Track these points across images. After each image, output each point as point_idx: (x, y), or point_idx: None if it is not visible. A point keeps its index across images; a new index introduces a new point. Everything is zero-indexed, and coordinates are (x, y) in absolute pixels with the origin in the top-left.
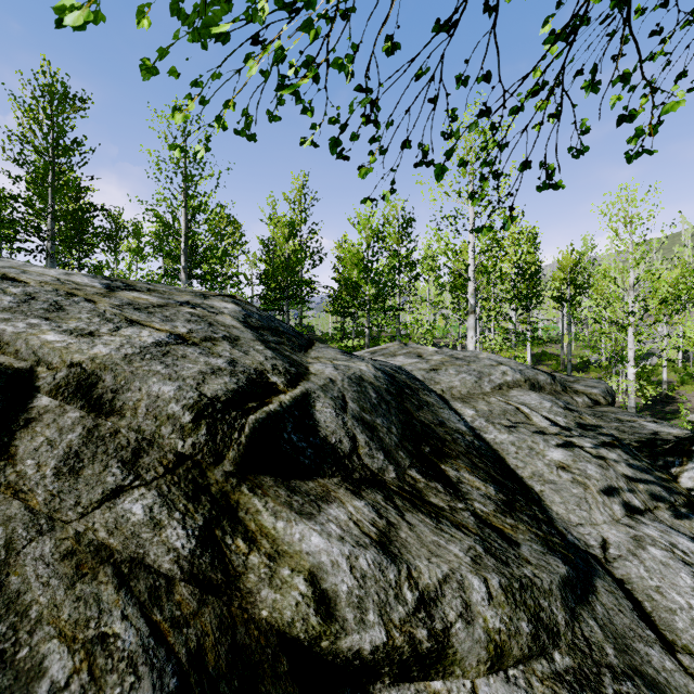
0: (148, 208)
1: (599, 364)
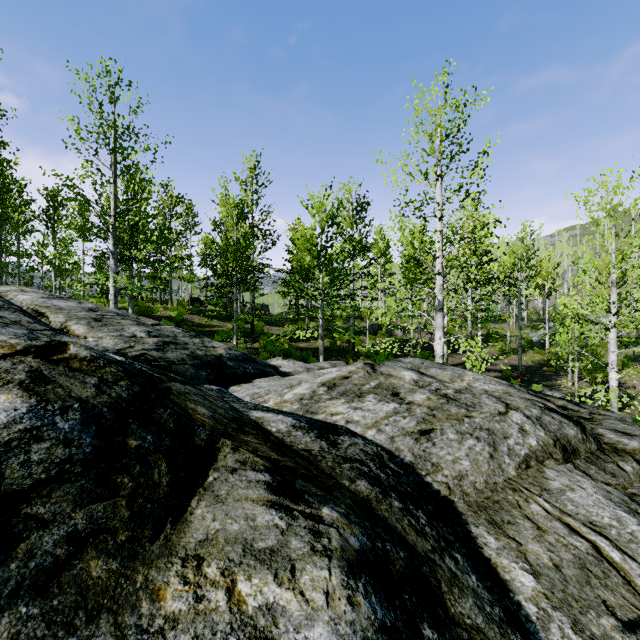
0: (66, 184)
1: (541, 345)
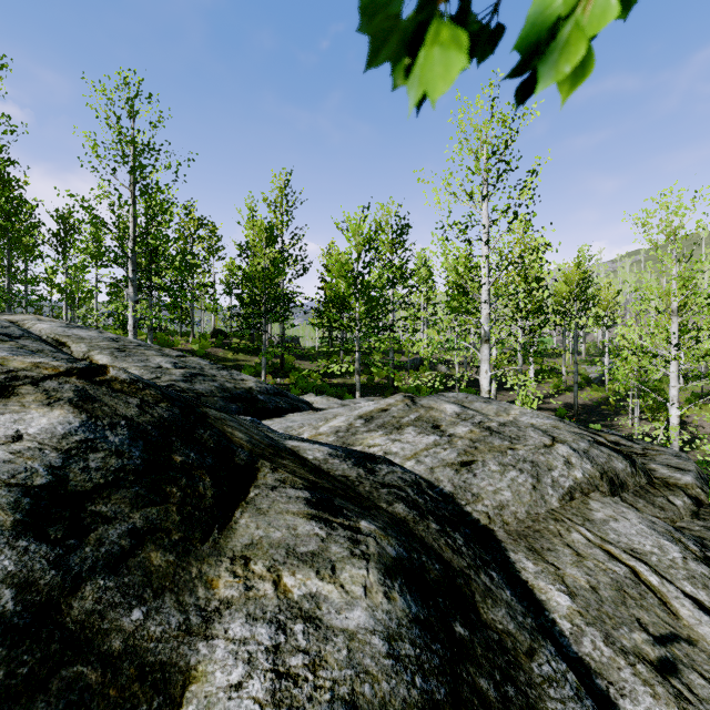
0: (82, 205)
1: (600, 382)
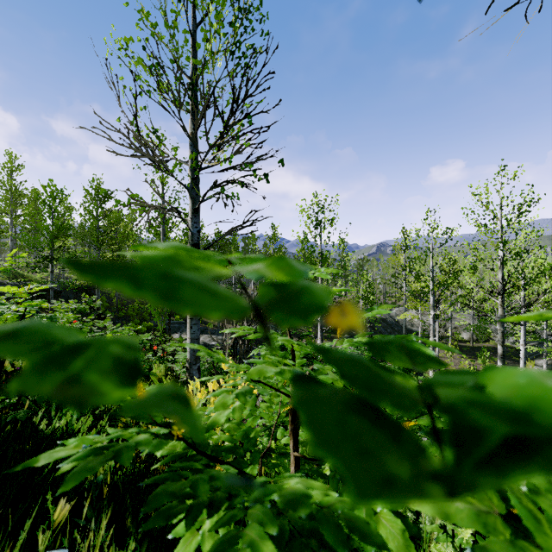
0: None
1: None
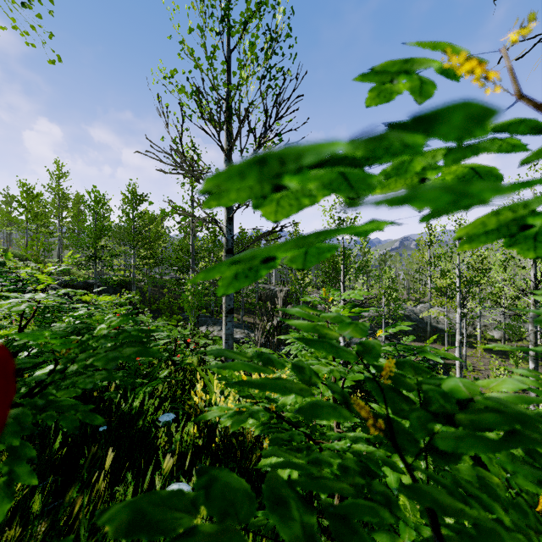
0: None
1: None
